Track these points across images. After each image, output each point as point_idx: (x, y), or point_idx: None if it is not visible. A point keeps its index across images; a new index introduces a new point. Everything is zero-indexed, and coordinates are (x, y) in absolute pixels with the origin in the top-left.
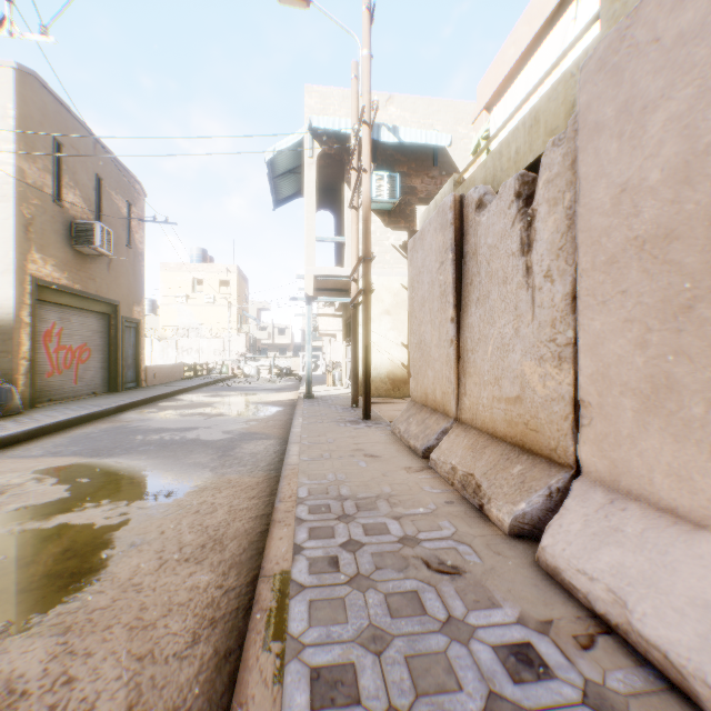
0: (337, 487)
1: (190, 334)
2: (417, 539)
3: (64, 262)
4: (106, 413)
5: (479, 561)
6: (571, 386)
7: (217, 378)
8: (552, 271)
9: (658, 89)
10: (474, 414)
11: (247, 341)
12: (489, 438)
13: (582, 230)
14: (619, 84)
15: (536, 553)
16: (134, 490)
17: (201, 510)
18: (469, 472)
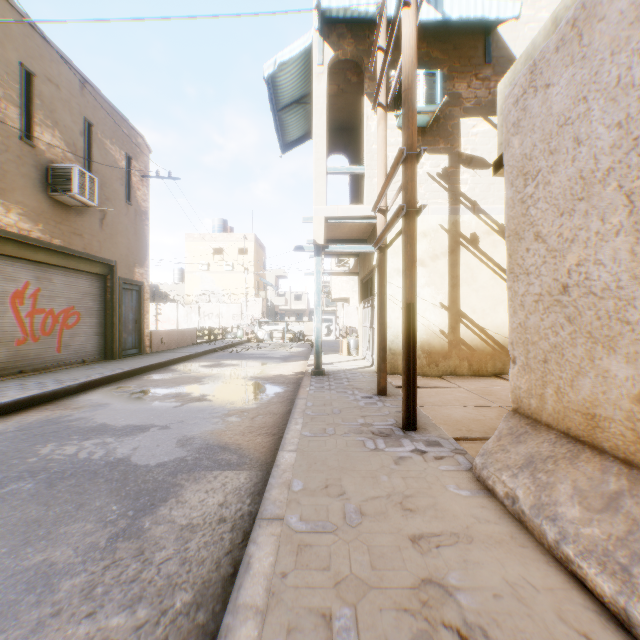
0: None
1: (211, 300)
2: None
3: (37, 212)
4: (62, 393)
5: None
6: None
7: (228, 343)
8: None
9: None
10: None
11: (264, 306)
12: None
13: None
14: None
15: None
16: None
17: None
18: None
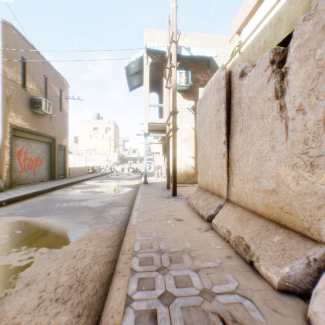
0: (157, 242)
1: (92, 153)
2: (212, 292)
3: (27, 117)
4: (45, 191)
5: (262, 319)
6: (323, 185)
7: (103, 173)
8: (303, 106)
9: None
10: (239, 198)
11: (118, 156)
12: (251, 213)
13: None
14: None
15: (306, 314)
16: (43, 239)
17: (77, 255)
18: (239, 236)
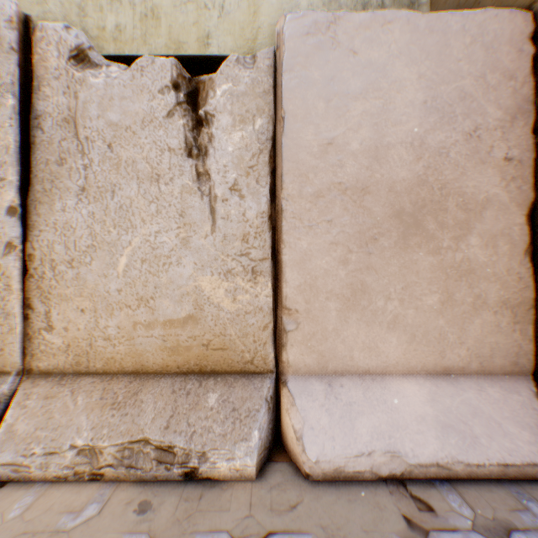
0: None
1: None
2: None
3: None
4: None
5: (310, 536)
6: (271, 297)
7: None
8: (242, 186)
9: (358, 87)
10: (84, 355)
11: None
12: (132, 378)
13: (290, 160)
14: (326, 60)
15: (305, 472)
16: None
17: None
18: (134, 440)
